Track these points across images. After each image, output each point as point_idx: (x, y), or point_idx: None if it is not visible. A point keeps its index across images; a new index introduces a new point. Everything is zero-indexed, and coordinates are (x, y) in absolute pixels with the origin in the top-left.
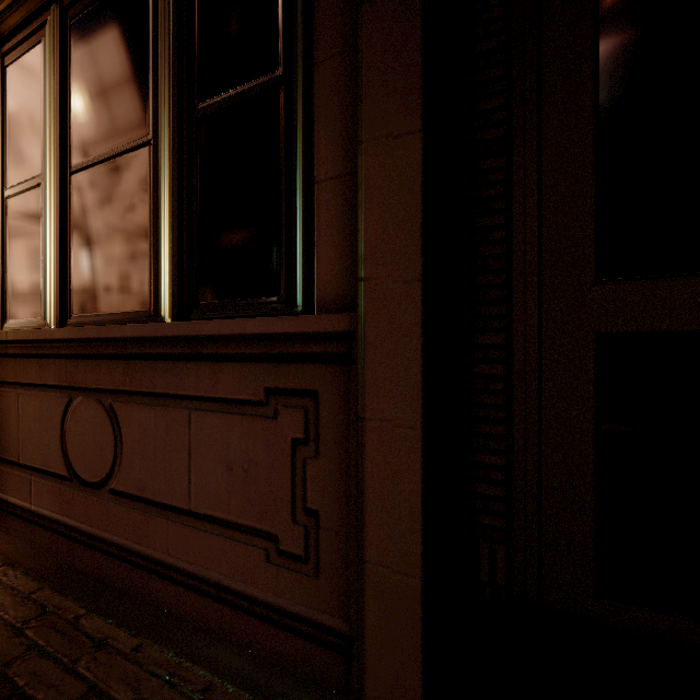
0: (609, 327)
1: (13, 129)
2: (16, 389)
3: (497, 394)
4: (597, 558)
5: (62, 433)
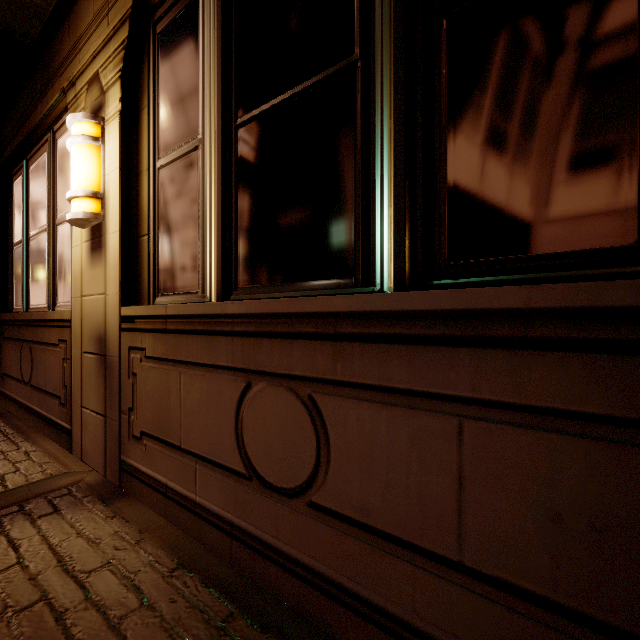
0: None
1: (166, 96)
2: (178, 368)
3: None
4: None
5: (237, 422)
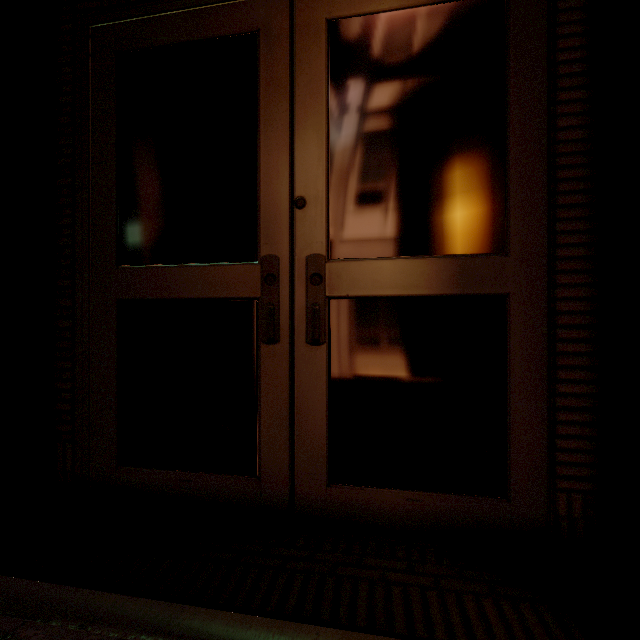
0: (123, 296)
1: None
2: None
3: (67, 340)
4: (118, 441)
5: None
